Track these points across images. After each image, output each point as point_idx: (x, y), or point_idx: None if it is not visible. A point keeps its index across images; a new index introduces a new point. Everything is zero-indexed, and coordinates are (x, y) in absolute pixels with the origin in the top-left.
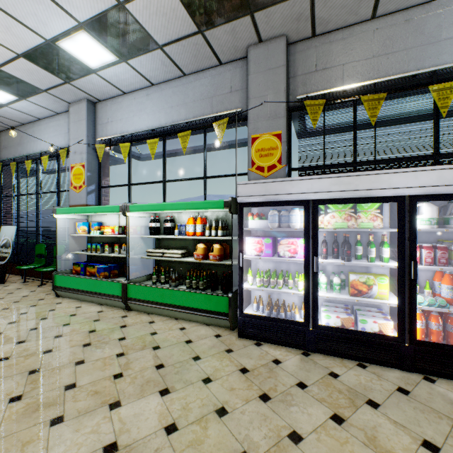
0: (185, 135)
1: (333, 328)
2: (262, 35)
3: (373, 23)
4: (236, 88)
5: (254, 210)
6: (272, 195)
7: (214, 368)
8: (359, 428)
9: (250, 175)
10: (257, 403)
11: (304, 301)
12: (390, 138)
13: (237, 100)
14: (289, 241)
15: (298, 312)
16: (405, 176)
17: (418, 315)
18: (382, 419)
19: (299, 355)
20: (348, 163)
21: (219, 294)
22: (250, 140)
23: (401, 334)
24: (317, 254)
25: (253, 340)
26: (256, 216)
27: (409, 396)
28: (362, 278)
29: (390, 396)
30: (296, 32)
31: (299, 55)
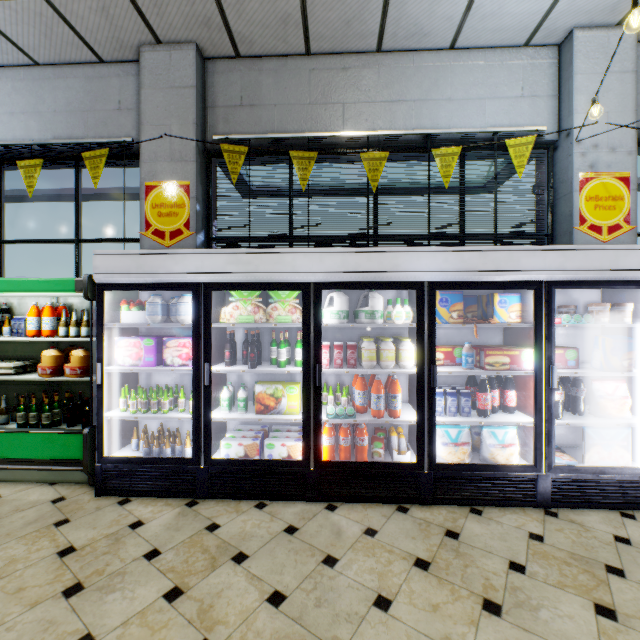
0: (33, 166)
1: (231, 460)
2: (158, 33)
3: (309, 61)
4: (128, 106)
5: (144, 296)
6: (148, 273)
7: (10, 559)
8: (198, 599)
9: (144, 242)
10: (52, 604)
11: (193, 427)
12: (325, 210)
13: (129, 125)
14: (180, 343)
15: (190, 444)
16: (311, 258)
17: (328, 430)
18: (239, 577)
19: (181, 507)
20: (279, 237)
21: (68, 430)
22: (144, 189)
23: (307, 456)
24: (210, 360)
25: (119, 497)
26: (134, 306)
27: (294, 534)
28: (270, 389)
29: (271, 540)
30: (211, 44)
31: (220, 78)
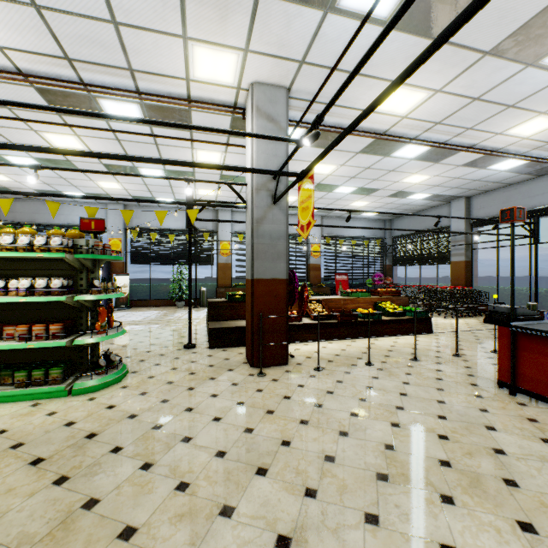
0: None
1: None
2: None
3: (33, 201)
4: None
5: None
6: None
7: None
8: None
9: None
10: None
11: None
12: None
13: None
14: None
15: None
16: None
17: None
18: None
19: None
20: None
21: None
22: None
23: None
24: None
25: None
26: None
27: None
28: None
29: None
30: None
31: None
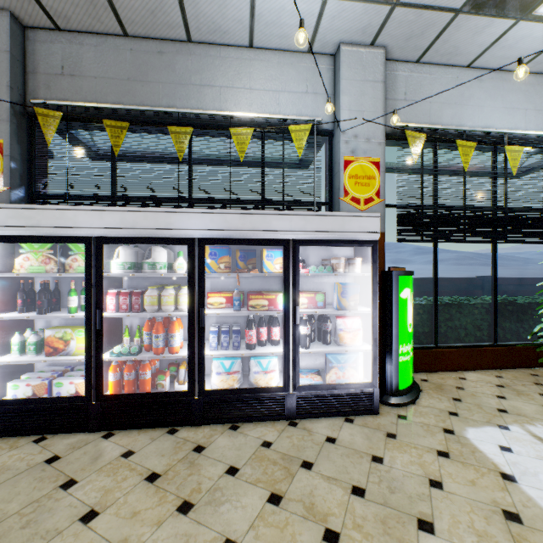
0: None
1: (13, 400)
2: None
3: (128, 42)
4: None
5: None
6: None
7: None
8: None
9: None
10: None
11: None
12: (139, 174)
13: None
14: None
15: None
16: (92, 215)
17: (113, 367)
18: None
19: None
20: (96, 196)
21: None
22: None
23: (89, 392)
24: None
25: None
26: None
27: (53, 464)
28: (59, 333)
29: (24, 471)
30: (26, 14)
31: (42, 47)
